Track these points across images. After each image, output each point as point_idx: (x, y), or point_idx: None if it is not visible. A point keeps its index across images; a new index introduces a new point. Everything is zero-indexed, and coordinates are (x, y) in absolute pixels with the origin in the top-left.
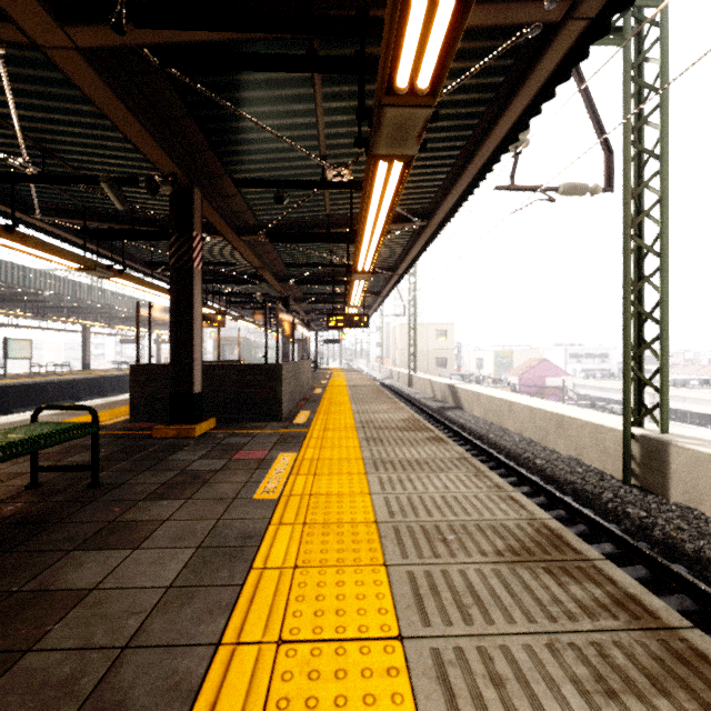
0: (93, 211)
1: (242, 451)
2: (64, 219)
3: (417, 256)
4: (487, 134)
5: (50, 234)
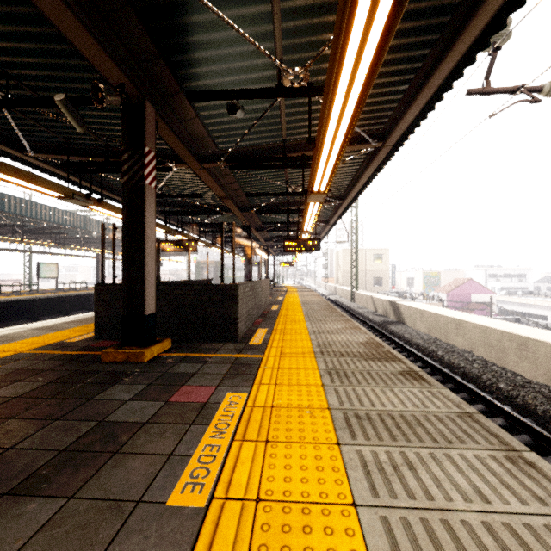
0: (76, 147)
1: (185, 387)
2: (52, 155)
3: (367, 182)
4: (480, 3)
5: (46, 172)
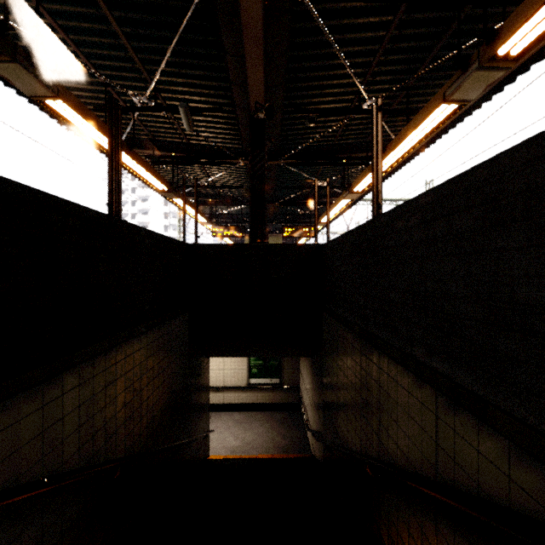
0: None
1: None
2: None
3: None
4: None
5: None
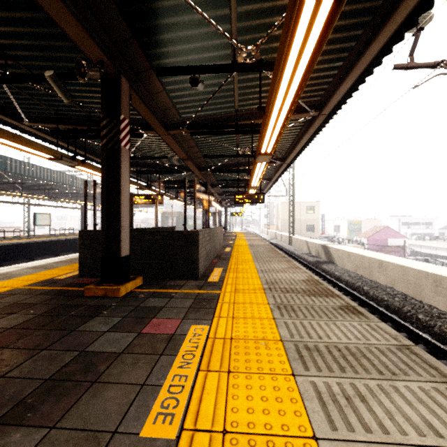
0: (64, 117)
1: (155, 319)
2: (44, 124)
3: (304, 146)
4: None
5: (40, 138)
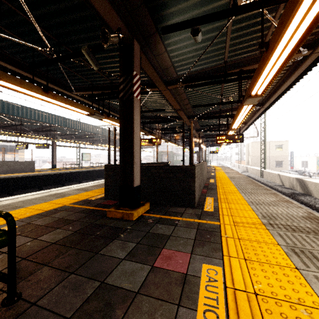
0: (96, 86)
1: (165, 250)
2: (84, 92)
3: (286, 89)
4: None
5: (82, 103)
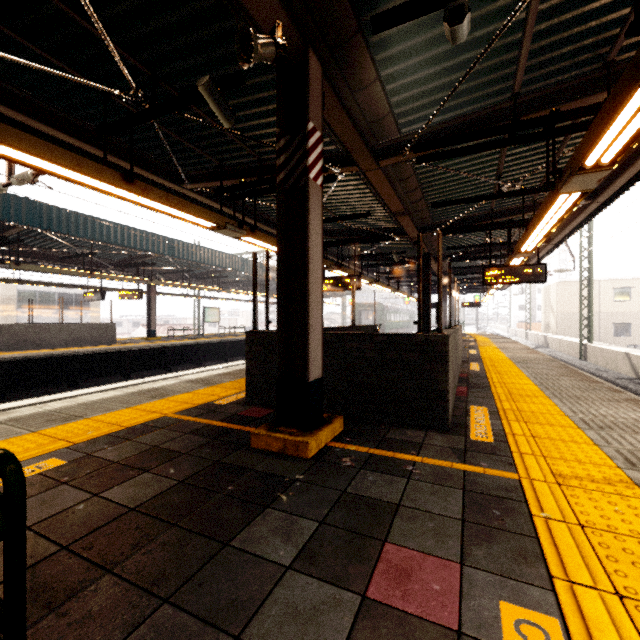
0: (229, 169)
1: (391, 548)
2: (206, 183)
3: None
4: None
5: (203, 206)
